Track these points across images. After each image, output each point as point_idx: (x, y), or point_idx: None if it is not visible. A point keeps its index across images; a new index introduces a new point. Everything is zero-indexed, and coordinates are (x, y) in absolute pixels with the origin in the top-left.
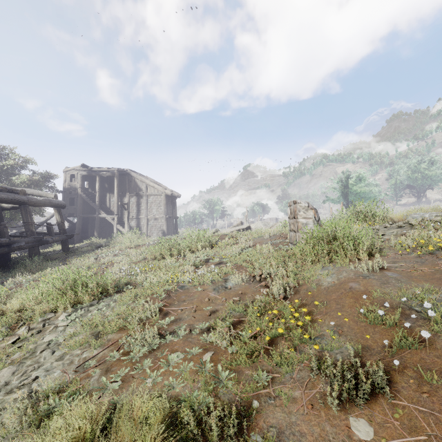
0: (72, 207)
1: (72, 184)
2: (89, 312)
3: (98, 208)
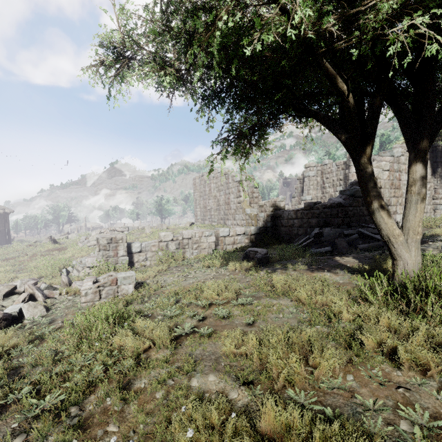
0: None
1: None
2: None
3: None
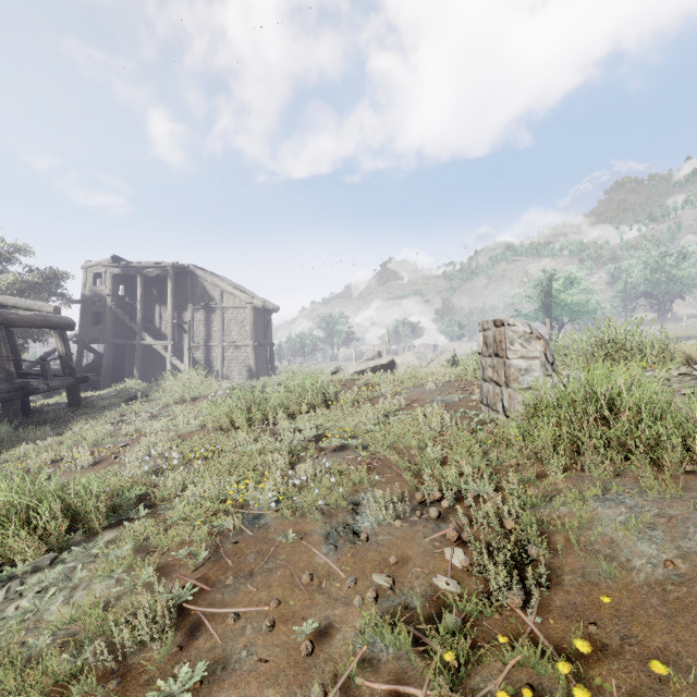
0: (97, 328)
1: (97, 288)
2: (16, 598)
3: (140, 330)
